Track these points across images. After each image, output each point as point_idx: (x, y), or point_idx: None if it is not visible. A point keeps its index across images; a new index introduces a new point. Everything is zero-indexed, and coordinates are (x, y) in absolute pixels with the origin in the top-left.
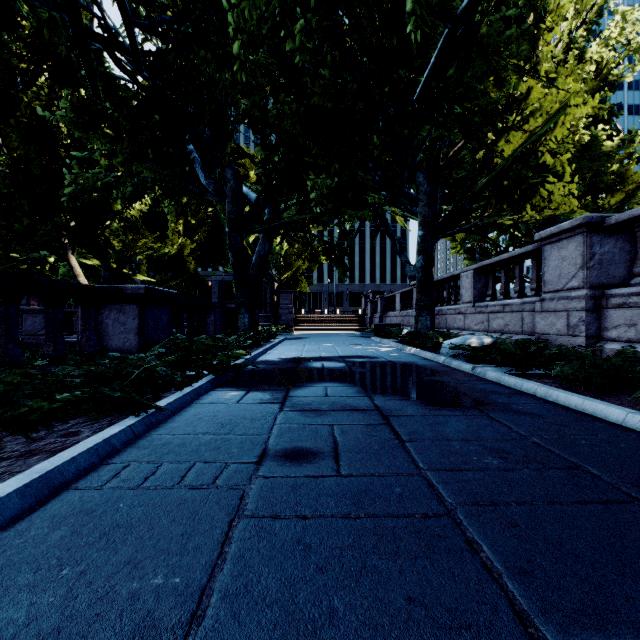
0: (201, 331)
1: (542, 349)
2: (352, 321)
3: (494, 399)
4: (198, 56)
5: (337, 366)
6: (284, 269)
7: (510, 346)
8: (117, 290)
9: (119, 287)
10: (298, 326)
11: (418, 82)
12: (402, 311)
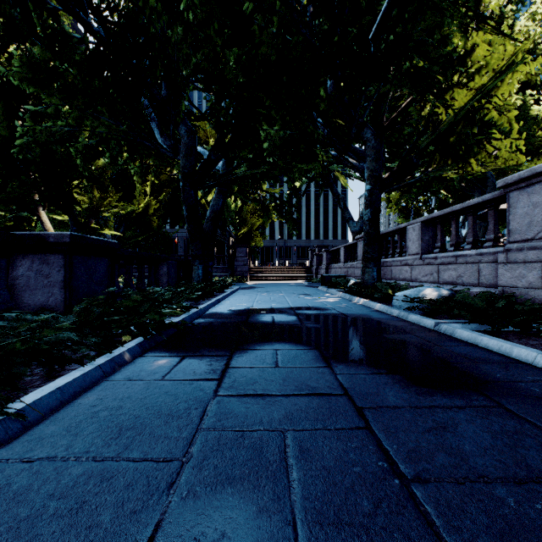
0: (153, 282)
1: (511, 303)
2: (300, 272)
3: (489, 373)
4: (147, 4)
5: (288, 320)
6: (239, 226)
7: (476, 300)
8: (36, 237)
9: (40, 234)
10: (252, 276)
11: (370, 29)
12: (346, 263)
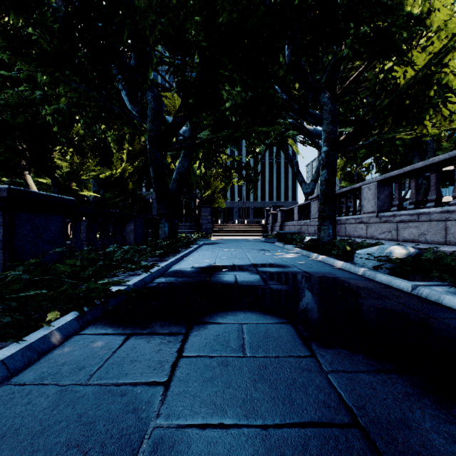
0: (120, 239)
1: None
2: (257, 229)
3: None
4: None
5: (251, 279)
6: (204, 189)
7: None
8: None
9: None
10: (215, 233)
11: None
12: (300, 221)
